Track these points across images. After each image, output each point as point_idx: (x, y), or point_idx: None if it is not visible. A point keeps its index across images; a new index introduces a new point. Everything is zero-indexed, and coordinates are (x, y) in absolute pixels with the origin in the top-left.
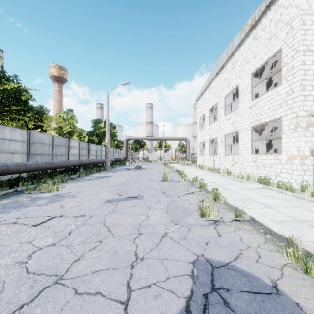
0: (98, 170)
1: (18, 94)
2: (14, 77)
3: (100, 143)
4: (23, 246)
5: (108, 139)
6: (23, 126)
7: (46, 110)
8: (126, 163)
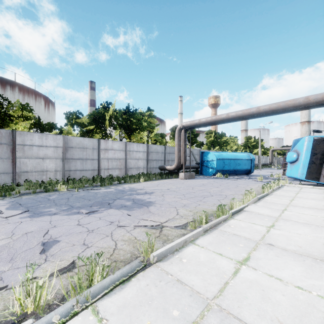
0: (255, 168)
1: (226, 140)
2: (223, 133)
3: (252, 153)
4: (253, 173)
5: (259, 153)
6: (226, 150)
7: (228, 140)
8: (272, 166)
